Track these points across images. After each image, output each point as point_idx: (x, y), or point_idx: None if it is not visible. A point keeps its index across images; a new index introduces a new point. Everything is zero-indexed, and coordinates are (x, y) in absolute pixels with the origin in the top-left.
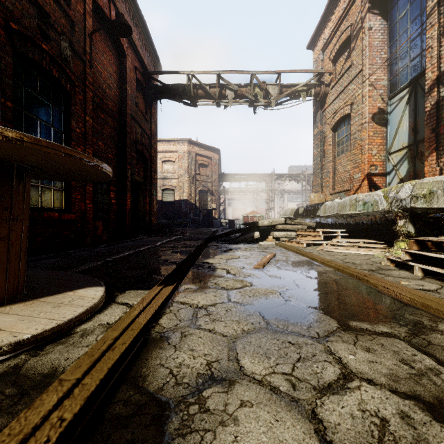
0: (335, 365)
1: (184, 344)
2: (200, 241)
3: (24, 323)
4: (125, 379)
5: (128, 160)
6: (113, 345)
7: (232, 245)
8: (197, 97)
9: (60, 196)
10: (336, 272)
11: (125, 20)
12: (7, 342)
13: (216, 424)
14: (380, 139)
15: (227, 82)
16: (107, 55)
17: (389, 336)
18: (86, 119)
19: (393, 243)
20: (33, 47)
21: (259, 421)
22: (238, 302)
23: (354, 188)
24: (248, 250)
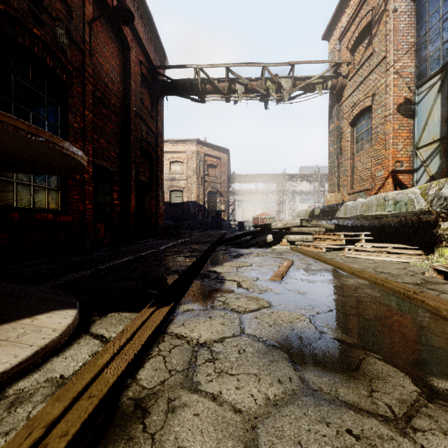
0: None
1: (168, 432)
2: (207, 244)
3: None
4: None
5: (132, 159)
6: (43, 441)
7: (243, 249)
8: (205, 92)
9: (56, 196)
10: (373, 287)
11: (126, 5)
12: None
13: None
14: (406, 133)
15: (236, 76)
16: (110, 47)
17: None
18: (85, 113)
19: (429, 249)
20: (23, 31)
21: None
22: (254, 335)
23: (376, 187)
24: (261, 256)
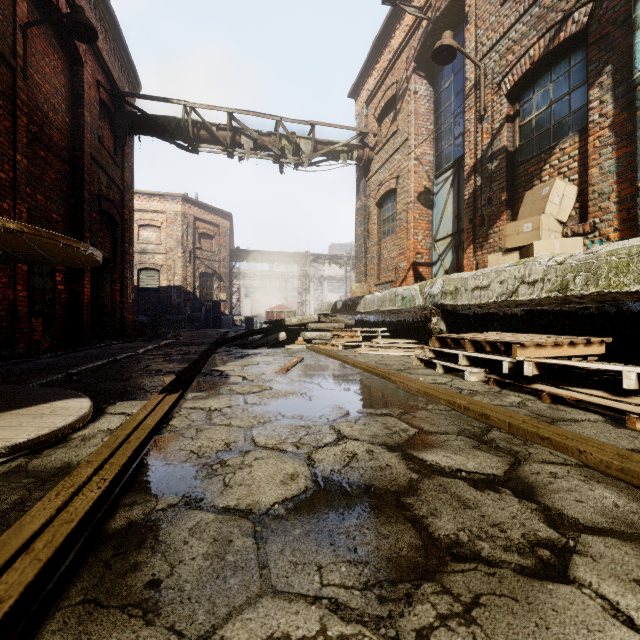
0: (334, 434)
1: (201, 435)
2: (204, 346)
3: (8, 432)
4: (147, 462)
5: (87, 224)
6: (127, 440)
7: (250, 350)
8: (198, 140)
9: None
10: (365, 374)
11: (86, 19)
12: (3, 445)
13: (235, 470)
14: (426, 223)
15: (243, 126)
16: (51, 58)
17: (386, 415)
18: (16, 159)
19: None
20: None
21: (268, 464)
22: (255, 403)
23: (400, 279)
24: (271, 356)
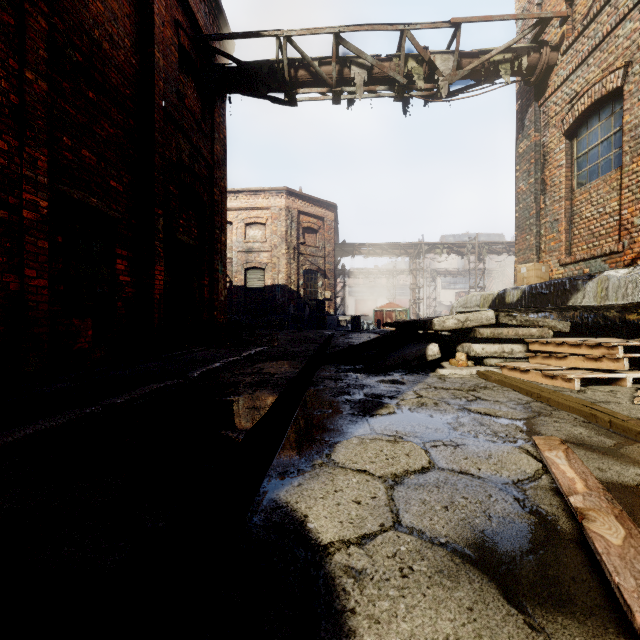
0: None
1: None
2: (298, 360)
3: None
4: None
5: (158, 198)
6: None
7: (374, 377)
8: (296, 85)
9: None
10: None
11: None
12: None
13: None
14: None
15: (353, 50)
16: None
17: None
18: (25, 76)
19: None
20: None
21: None
22: None
23: (637, 246)
24: (432, 406)
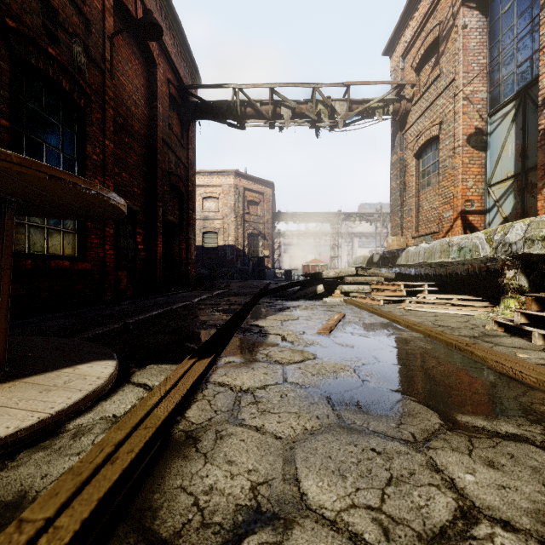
0: (446, 492)
1: (218, 451)
2: (248, 296)
3: None
4: (125, 514)
5: (159, 196)
6: (114, 455)
7: (289, 302)
8: (245, 117)
9: (72, 240)
10: (427, 340)
11: (154, 18)
12: None
13: None
14: (477, 167)
15: (282, 98)
16: (133, 64)
17: (518, 439)
18: (105, 144)
19: (497, 300)
20: (37, 51)
21: None
22: (297, 383)
23: (444, 229)
24: (310, 309)
